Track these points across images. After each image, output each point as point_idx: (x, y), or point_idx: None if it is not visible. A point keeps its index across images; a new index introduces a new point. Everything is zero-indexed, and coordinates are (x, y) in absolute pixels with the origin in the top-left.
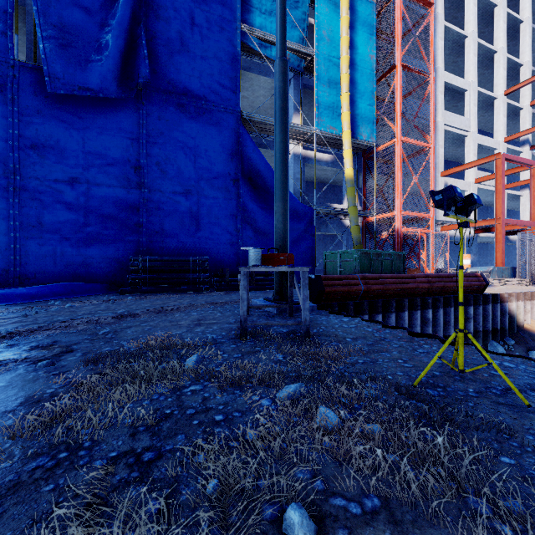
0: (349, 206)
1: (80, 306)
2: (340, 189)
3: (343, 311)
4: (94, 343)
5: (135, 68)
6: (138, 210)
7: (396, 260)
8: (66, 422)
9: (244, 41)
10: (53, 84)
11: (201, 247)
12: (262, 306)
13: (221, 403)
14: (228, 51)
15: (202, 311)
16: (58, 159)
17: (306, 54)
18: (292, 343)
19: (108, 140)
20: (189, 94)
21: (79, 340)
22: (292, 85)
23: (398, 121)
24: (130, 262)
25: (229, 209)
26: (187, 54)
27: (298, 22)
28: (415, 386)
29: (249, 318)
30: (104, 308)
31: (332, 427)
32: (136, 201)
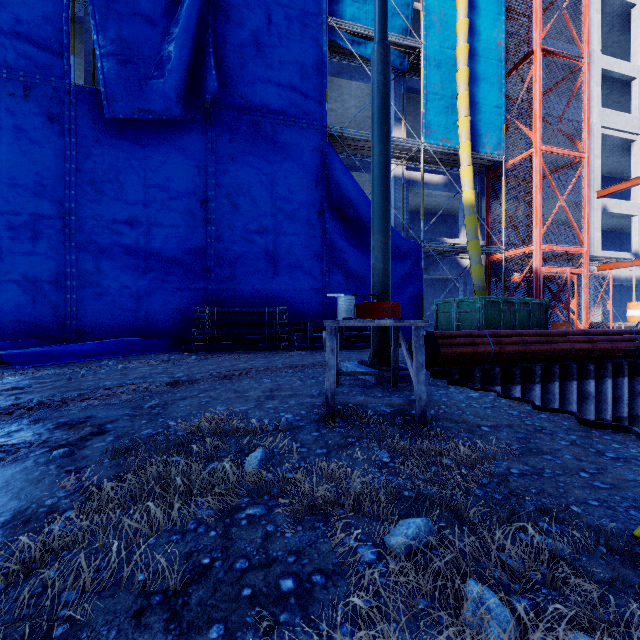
0: (468, 241)
1: (135, 367)
2: (454, 220)
3: (466, 380)
4: (133, 422)
5: (202, 83)
6: (205, 252)
7: (535, 310)
8: (38, 579)
9: (332, 38)
10: (111, 107)
11: (279, 295)
12: (355, 373)
13: (293, 549)
14: (312, 52)
15: (278, 377)
16: (116, 195)
17: (410, 48)
18: (400, 431)
19: (171, 169)
20: (264, 108)
21: (118, 416)
22: (392, 90)
23: (537, 125)
24: (196, 315)
25: (313, 248)
26: (262, 61)
27: (399, 7)
28: (637, 538)
29: (338, 389)
30: (160, 371)
31: (500, 637)
32: (203, 242)
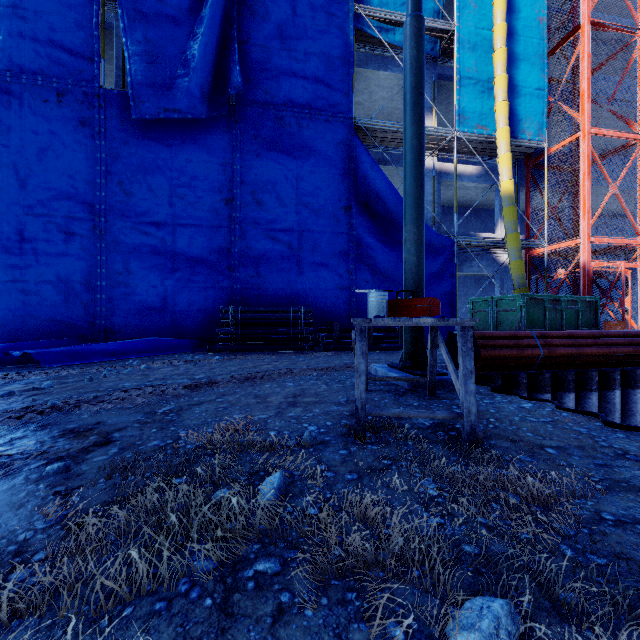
0: (506, 234)
1: (158, 367)
2: (489, 213)
3: (510, 386)
4: (143, 431)
5: (227, 80)
6: (230, 250)
7: (584, 309)
8: None
9: (358, 26)
10: (138, 108)
11: (304, 294)
12: (386, 378)
13: (315, 639)
14: (338, 42)
15: (301, 380)
16: (144, 195)
17: (442, 32)
18: (444, 451)
19: (196, 168)
20: (289, 103)
21: (128, 423)
22: None
23: (584, 106)
24: (221, 314)
25: (339, 245)
26: (287, 54)
27: None
28: None
29: (368, 396)
30: (182, 372)
31: None
32: (228, 240)
